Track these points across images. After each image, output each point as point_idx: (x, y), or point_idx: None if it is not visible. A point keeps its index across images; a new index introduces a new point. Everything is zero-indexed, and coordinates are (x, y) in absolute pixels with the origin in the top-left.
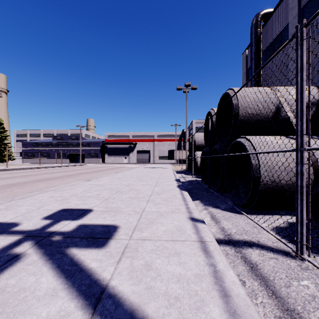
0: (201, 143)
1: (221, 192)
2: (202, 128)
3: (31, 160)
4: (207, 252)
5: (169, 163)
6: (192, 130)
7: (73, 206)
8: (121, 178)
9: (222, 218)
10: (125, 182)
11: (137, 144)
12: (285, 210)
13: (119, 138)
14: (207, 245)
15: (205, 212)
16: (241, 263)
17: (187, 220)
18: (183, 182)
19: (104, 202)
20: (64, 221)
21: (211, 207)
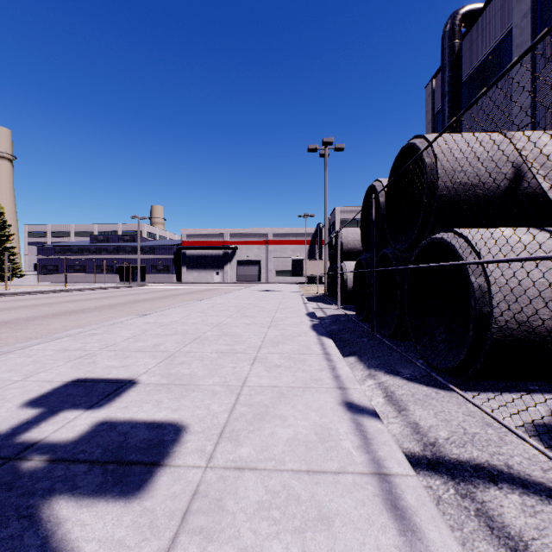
0: (352, 247)
1: (397, 339)
2: (352, 222)
3: (53, 277)
4: (401, 514)
5: (293, 283)
6: (334, 224)
7: (98, 373)
8: (207, 310)
9: (409, 400)
10: (213, 319)
11: (238, 250)
12: (539, 380)
13: (207, 239)
14: (397, 490)
15: (370, 384)
16: (481, 534)
17: (338, 408)
18: (321, 318)
19: (165, 362)
20: (68, 412)
21: (383, 373)
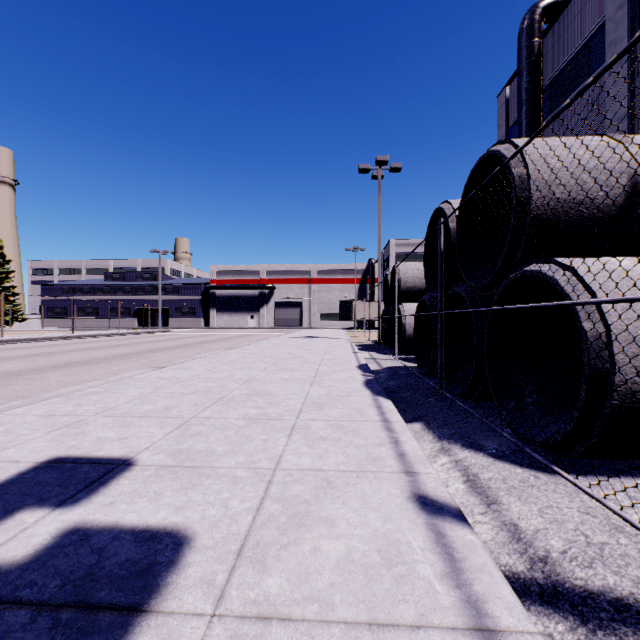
0: (412, 285)
1: (473, 399)
2: (409, 257)
3: (61, 321)
4: None
5: (341, 328)
6: (389, 260)
7: (85, 448)
8: (237, 361)
9: (500, 488)
10: (244, 373)
11: (277, 289)
12: None
13: (240, 277)
14: None
15: (444, 462)
16: None
17: (407, 506)
18: (375, 372)
19: (176, 432)
20: (27, 512)
21: (459, 446)
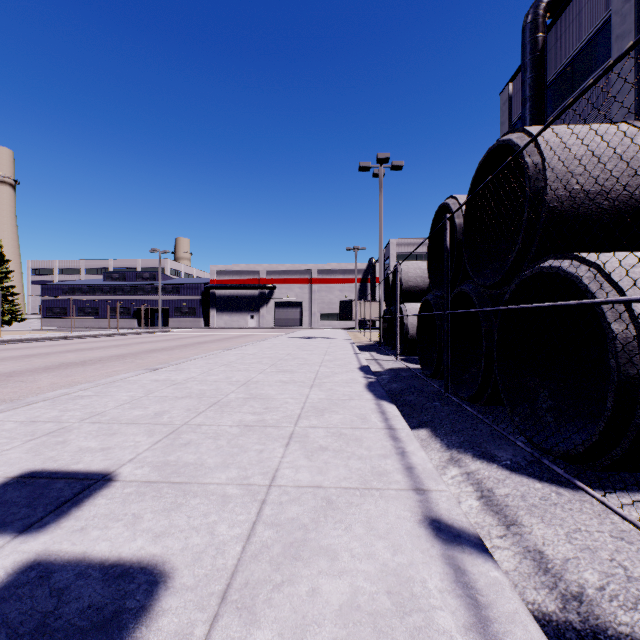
0: (414, 285)
1: (480, 403)
2: (410, 256)
3: (60, 321)
4: None
5: (341, 328)
6: (389, 260)
7: (63, 461)
8: (235, 363)
9: (519, 506)
10: (241, 375)
11: (277, 289)
12: None
13: (240, 277)
14: None
15: (454, 474)
16: None
17: (419, 532)
18: (377, 374)
19: (164, 442)
20: None
21: (470, 457)
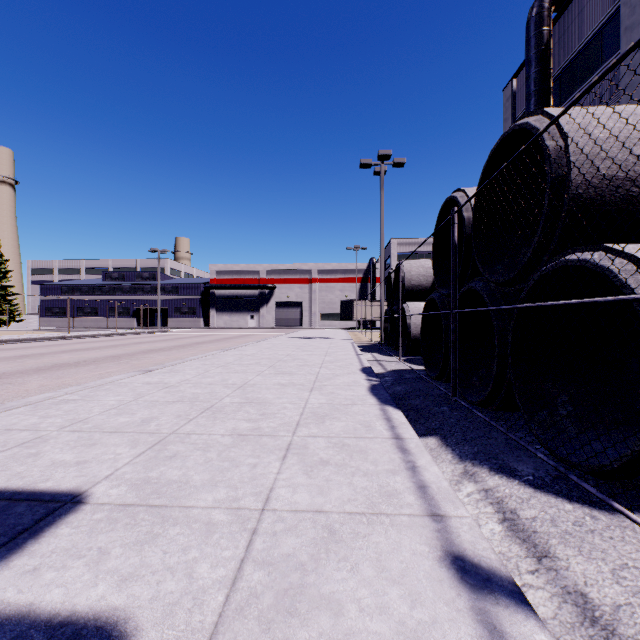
0: (417, 283)
1: (492, 408)
2: (411, 256)
3: (59, 321)
4: None
5: (342, 328)
6: (390, 259)
7: (30, 477)
8: (232, 364)
9: (550, 533)
10: (237, 377)
11: (277, 289)
12: None
13: (240, 277)
14: None
15: (470, 491)
16: None
17: (441, 575)
18: (379, 375)
19: (147, 454)
20: None
21: (487, 470)
